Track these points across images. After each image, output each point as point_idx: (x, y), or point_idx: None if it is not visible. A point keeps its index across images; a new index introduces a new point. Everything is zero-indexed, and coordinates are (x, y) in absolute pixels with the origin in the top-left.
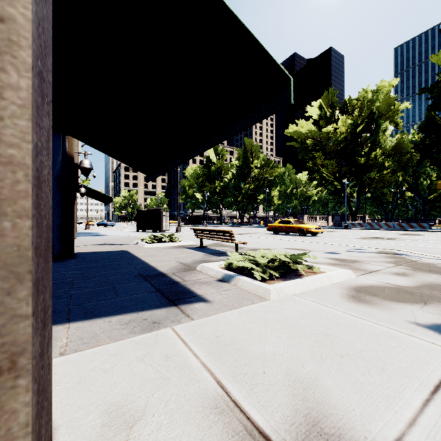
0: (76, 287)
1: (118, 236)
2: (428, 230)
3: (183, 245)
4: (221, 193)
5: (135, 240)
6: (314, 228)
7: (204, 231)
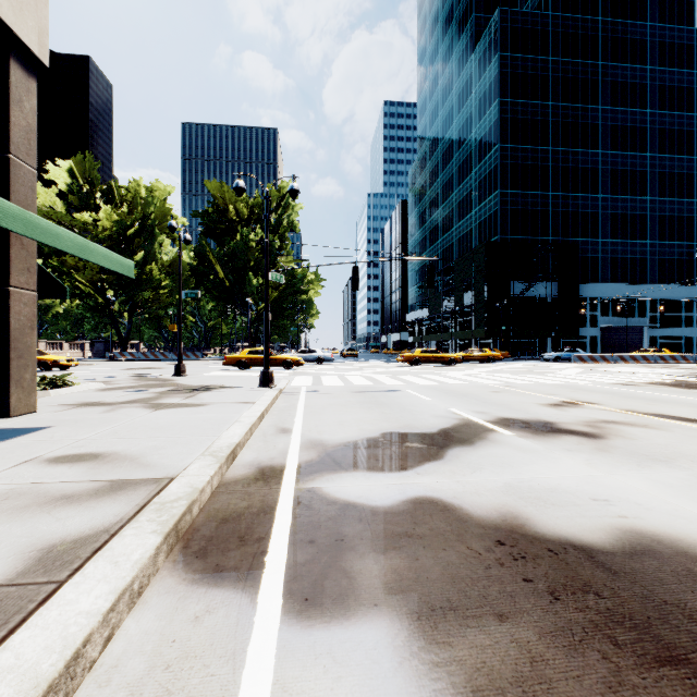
0: None
1: None
2: (198, 359)
3: None
4: None
5: None
6: (66, 360)
7: None
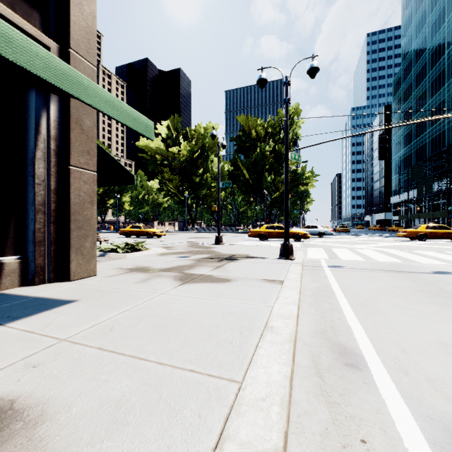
0: None
1: None
2: (233, 232)
3: None
4: None
5: None
6: (159, 232)
7: None
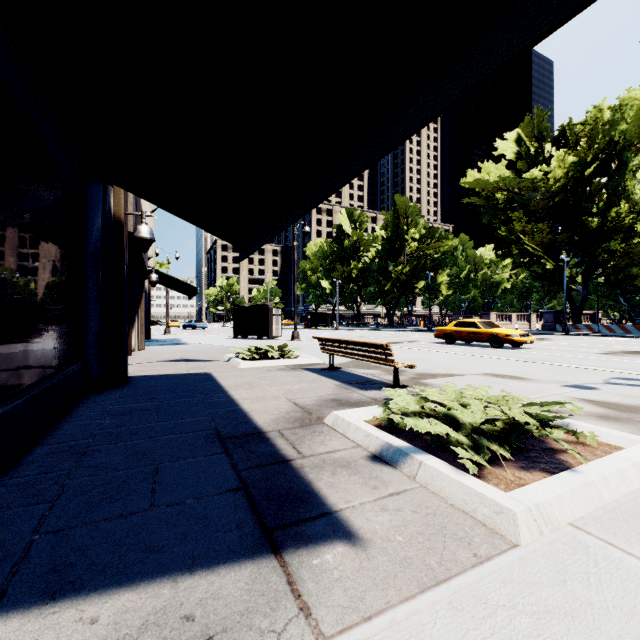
0: (85, 466)
1: (205, 345)
2: None
3: (302, 364)
4: (359, 279)
5: (227, 355)
6: (518, 335)
7: (336, 342)
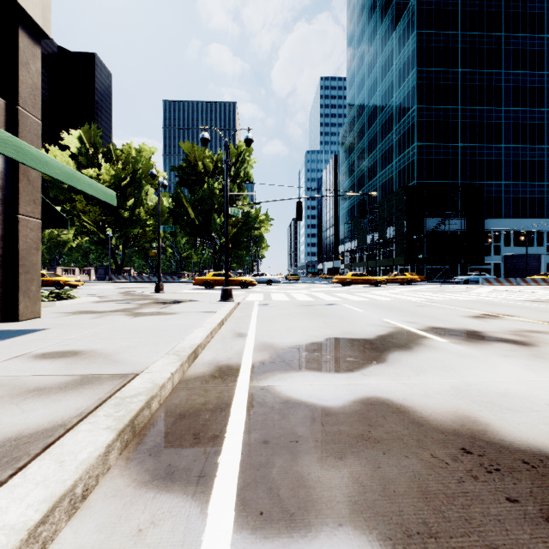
0: None
1: None
2: (175, 281)
3: None
4: None
5: None
6: (74, 281)
7: None
